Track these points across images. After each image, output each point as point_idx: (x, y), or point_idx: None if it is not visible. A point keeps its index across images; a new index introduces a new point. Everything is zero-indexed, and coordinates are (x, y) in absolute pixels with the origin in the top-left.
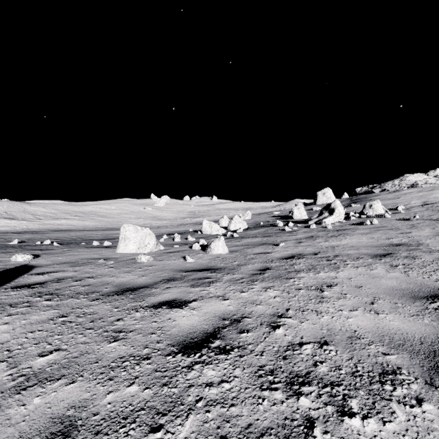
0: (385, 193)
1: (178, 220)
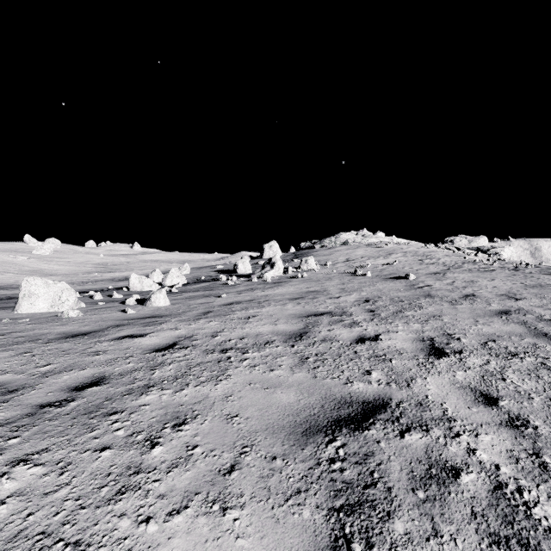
0: (323, 249)
1: (79, 276)
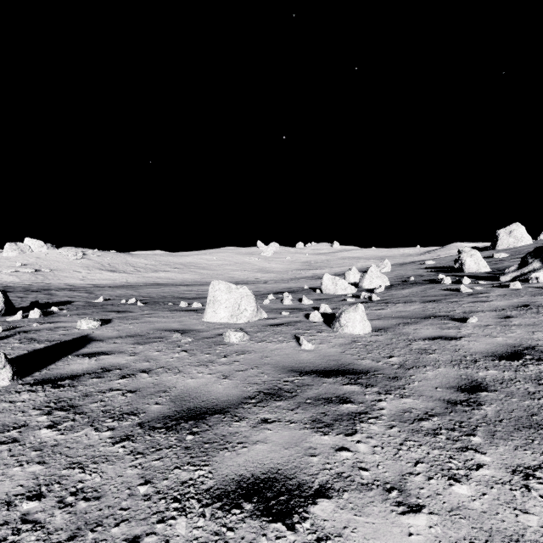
0: None
1: (289, 273)
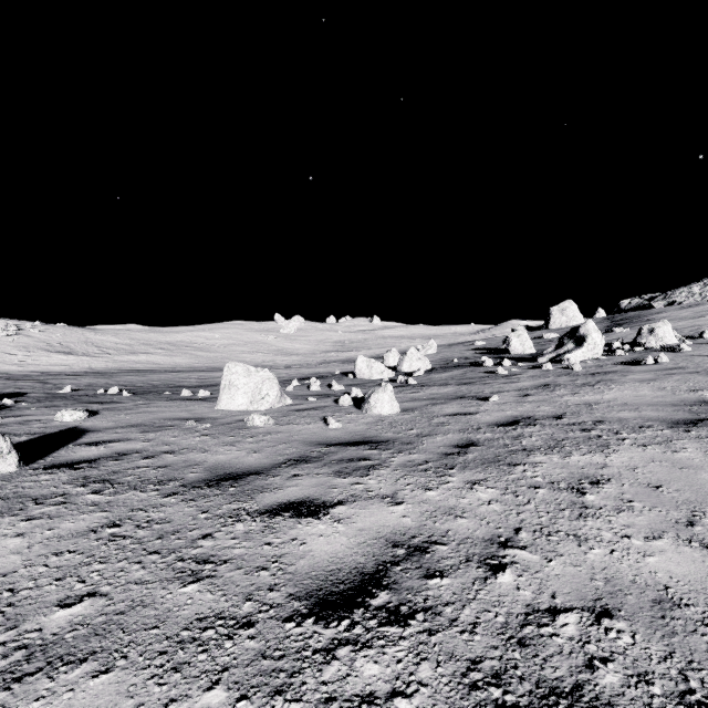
0: (674, 309)
1: (317, 355)
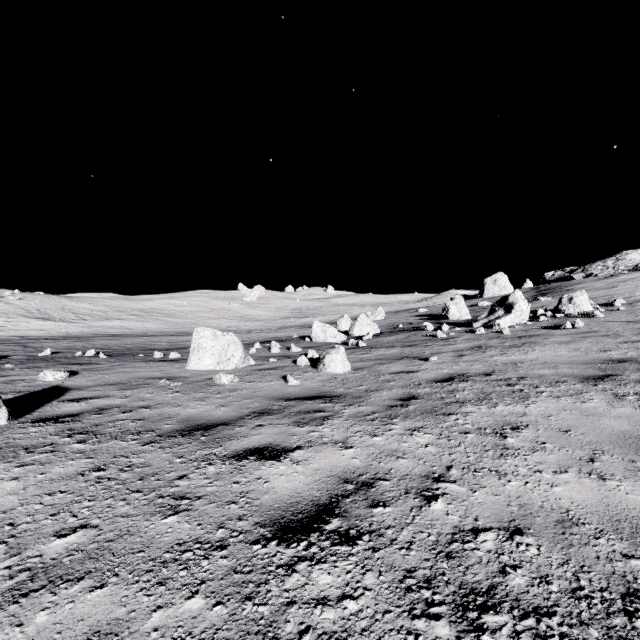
0: (591, 280)
1: (276, 321)
